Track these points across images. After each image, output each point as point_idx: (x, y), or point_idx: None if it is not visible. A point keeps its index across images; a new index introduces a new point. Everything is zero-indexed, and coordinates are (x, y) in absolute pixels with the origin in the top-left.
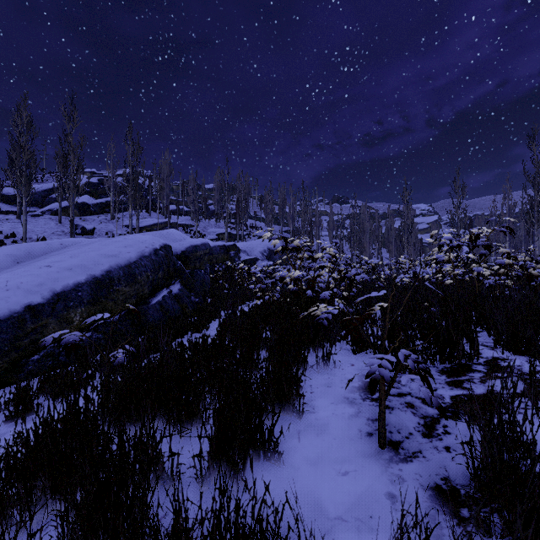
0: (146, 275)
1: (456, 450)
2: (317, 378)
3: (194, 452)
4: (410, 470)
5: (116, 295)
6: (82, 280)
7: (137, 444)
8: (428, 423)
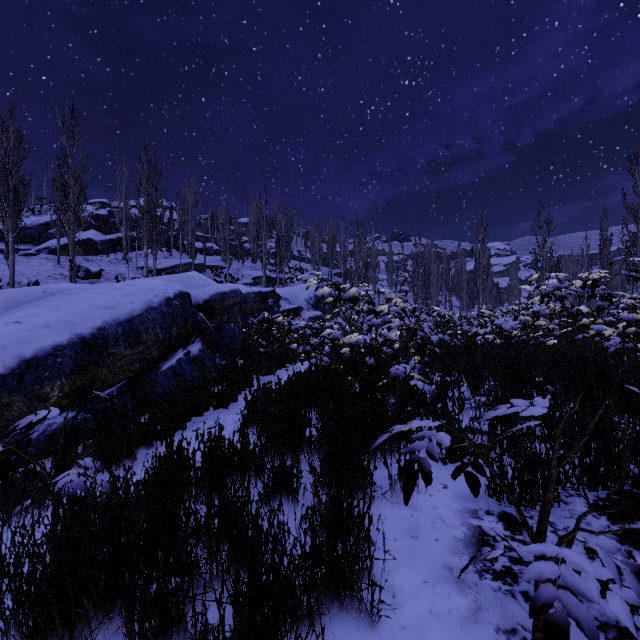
0: (154, 332)
1: None
2: (393, 515)
3: None
4: None
5: (112, 360)
6: (63, 341)
7: None
8: None
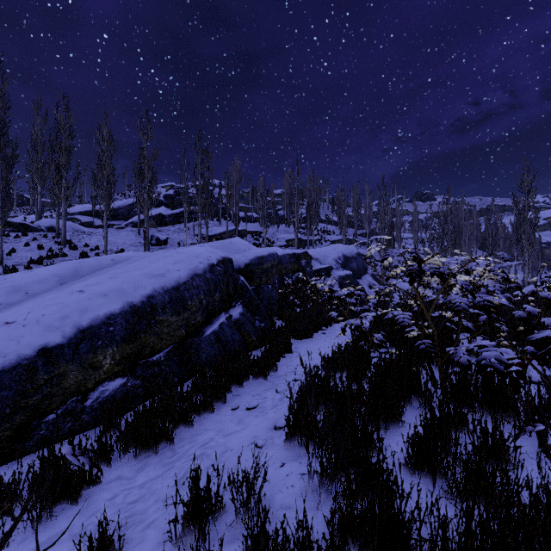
0: (198, 299)
1: None
2: None
3: None
4: None
5: (159, 328)
6: (116, 310)
7: None
8: None
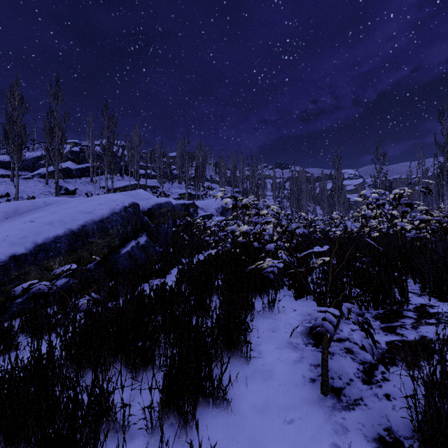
0: (117, 229)
1: (396, 399)
2: (263, 323)
3: (147, 398)
4: (353, 419)
5: (91, 246)
6: (60, 233)
7: (89, 395)
8: (367, 369)
